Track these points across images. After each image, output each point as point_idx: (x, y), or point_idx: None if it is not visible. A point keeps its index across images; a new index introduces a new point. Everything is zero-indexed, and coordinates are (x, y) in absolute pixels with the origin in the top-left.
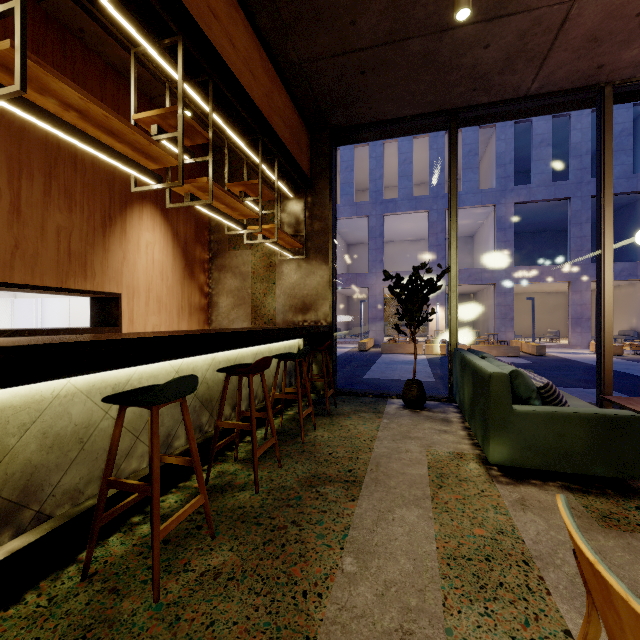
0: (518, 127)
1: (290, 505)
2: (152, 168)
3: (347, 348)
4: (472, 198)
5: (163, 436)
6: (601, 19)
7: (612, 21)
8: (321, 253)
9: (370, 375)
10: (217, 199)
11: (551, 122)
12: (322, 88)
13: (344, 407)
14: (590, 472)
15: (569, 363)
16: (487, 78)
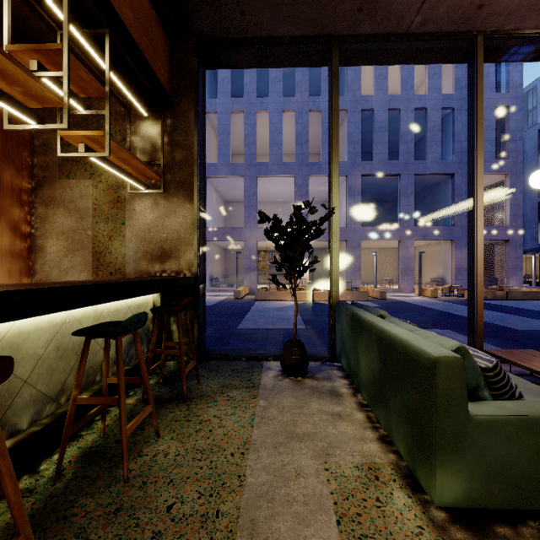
0: (364, 114)
1: None
2: None
3: (224, 296)
4: None
5: None
6: None
7: None
8: (184, 188)
9: (244, 325)
10: None
11: (387, 113)
12: None
13: (210, 381)
14: None
15: (406, 305)
16: None
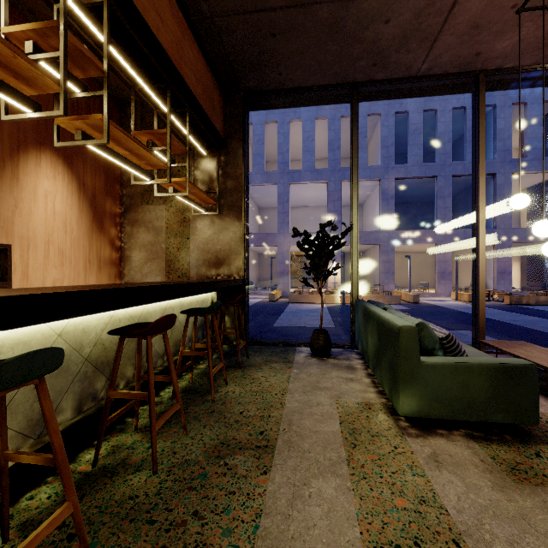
0: (398, 117)
1: (193, 487)
2: (28, 94)
3: (259, 299)
4: (362, 173)
5: (38, 413)
6: (484, 7)
7: (492, 10)
8: (234, 210)
9: (279, 323)
10: (118, 143)
11: (422, 115)
12: (234, 47)
13: (256, 358)
14: (491, 419)
15: (438, 309)
16: (385, 54)
